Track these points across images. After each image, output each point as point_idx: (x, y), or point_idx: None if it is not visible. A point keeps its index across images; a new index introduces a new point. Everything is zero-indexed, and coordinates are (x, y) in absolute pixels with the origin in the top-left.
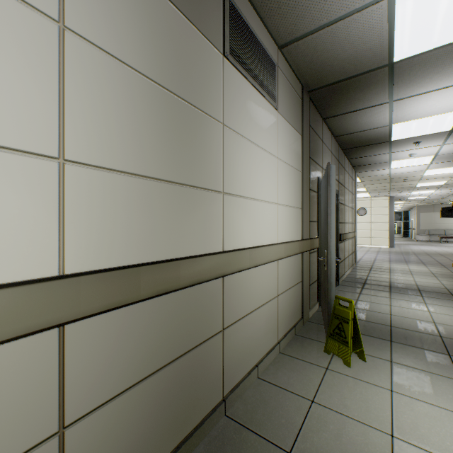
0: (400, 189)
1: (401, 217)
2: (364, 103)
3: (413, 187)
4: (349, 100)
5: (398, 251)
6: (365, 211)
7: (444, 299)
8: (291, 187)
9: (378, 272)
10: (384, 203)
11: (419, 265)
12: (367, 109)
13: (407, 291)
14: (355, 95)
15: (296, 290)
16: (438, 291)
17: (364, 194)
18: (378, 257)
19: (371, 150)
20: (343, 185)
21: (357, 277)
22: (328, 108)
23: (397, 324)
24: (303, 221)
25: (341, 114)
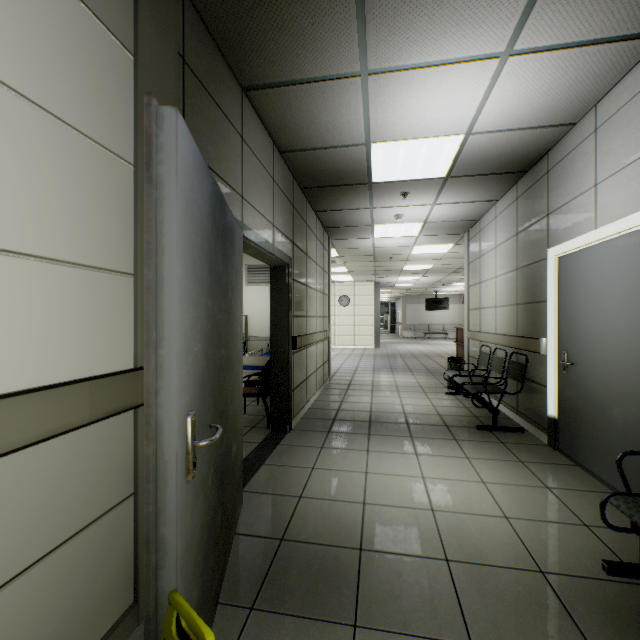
0: (387, 272)
1: (388, 309)
2: (316, 61)
3: (400, 270)
4: (283, 35)
5: (385, 353)
6: (349, 301)
7: (439, 439)
8: (43, 188)
9: (357, 393)
10: (370, 290)
11: (406, 373)
12: (326, 83)
13: (392, 430)
14: (294, 19)
15: (91, 542)
16: (431, 423)
17: (346, 276)
18: (361, 365)
19: (346, 198)
20: (305, 251)
21: (327, 407)
22: (243, 51)
23: (373, 537)
24: (138, 314)
25: (278, 84)
